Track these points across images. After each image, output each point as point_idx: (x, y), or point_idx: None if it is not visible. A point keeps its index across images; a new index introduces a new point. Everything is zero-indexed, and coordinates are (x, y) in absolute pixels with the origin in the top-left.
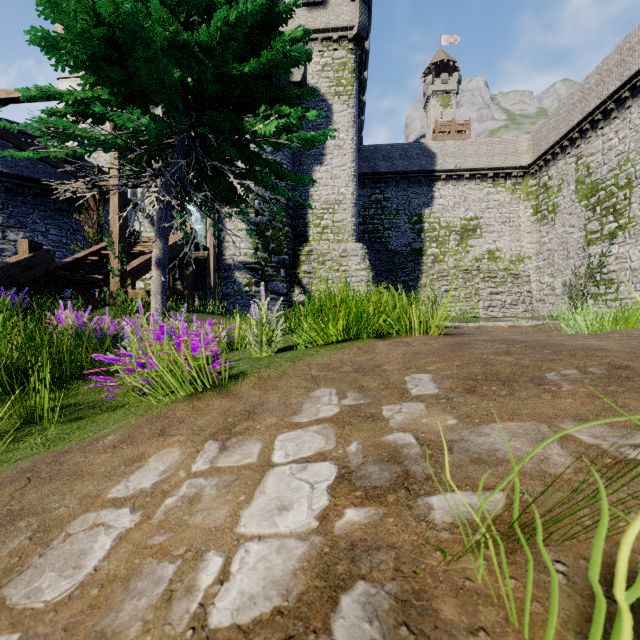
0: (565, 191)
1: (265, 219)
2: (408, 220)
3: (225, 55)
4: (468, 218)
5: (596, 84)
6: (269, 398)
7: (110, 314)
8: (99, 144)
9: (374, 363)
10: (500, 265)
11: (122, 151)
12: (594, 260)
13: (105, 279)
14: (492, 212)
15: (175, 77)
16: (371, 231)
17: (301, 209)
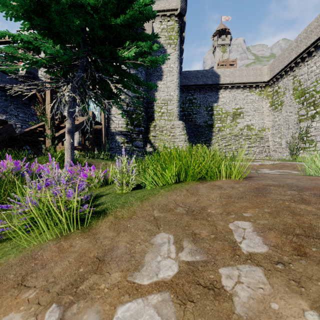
0: (287, 94)
1: (132, 108)
2: (205, 109)
3: (106, 12)
4: (236, 108)
5: (304, 38)
6: (119, 242)
7: (43, 160)
8: (33, 63)
9: (200, 205)
10: (253, 132)
11: (47, 68)
12: (303, 130)
13: (44, 140)
14: (249, 105)
15: (76, 23)
16: (186, 115)
17: (150, 103)
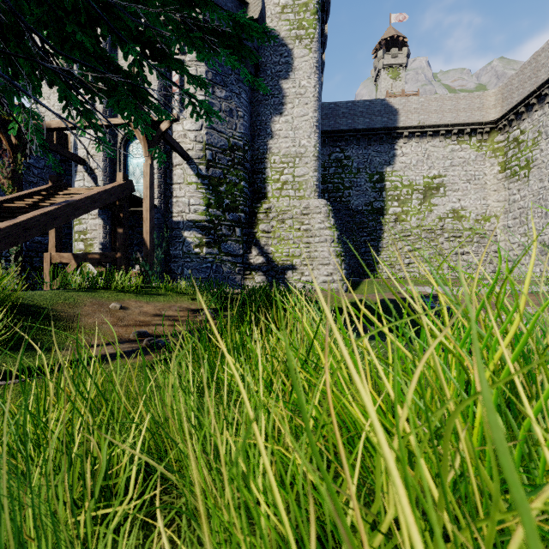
0: (543, 144)
1: (218, 172)
2: (369, 179)
3: None
4: (431, 176)
5: None
6: None
7: None
8: None
9: None
10: (465, 224)
11: None
12: None
13: None
14: (456, 170)
15: None
16: (331, 190)
17: (259, 163)
